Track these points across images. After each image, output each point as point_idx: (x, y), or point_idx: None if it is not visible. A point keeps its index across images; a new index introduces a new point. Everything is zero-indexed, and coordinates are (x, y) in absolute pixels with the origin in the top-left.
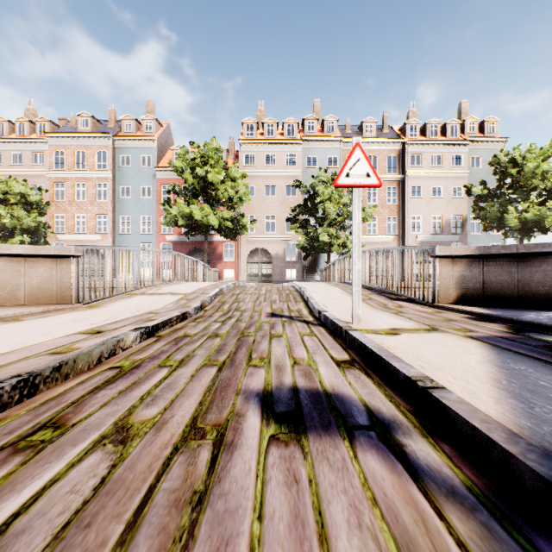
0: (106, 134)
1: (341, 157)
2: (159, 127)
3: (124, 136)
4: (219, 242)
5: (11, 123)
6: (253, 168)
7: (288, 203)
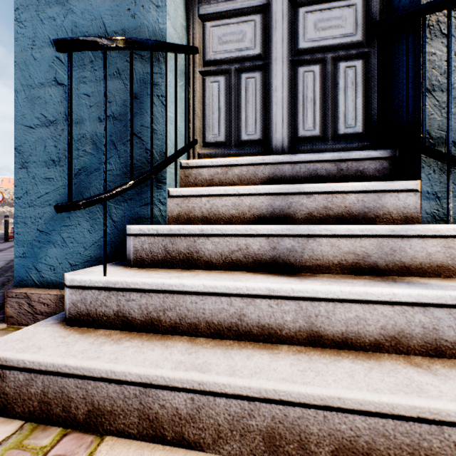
0: None
1: None
2: None
3: None
4: None
5: None
6: None
7: None
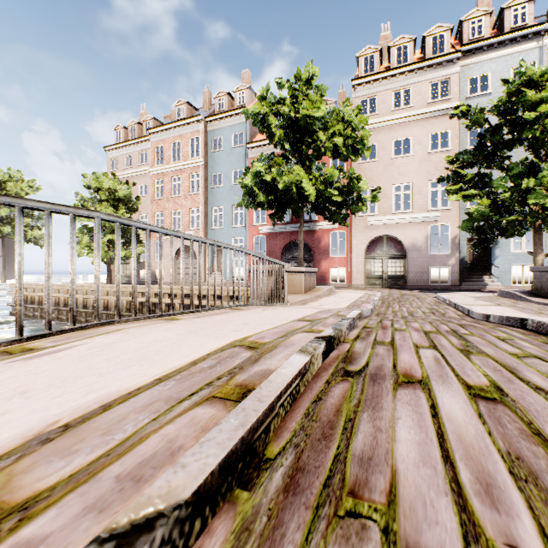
0: (198, 116)
1: (543, 62)
2: (254, 98)
3: (215, 115)
4: (324, 231)
5: (126, 129)
6: (373, 118)
7: (433, 162)
